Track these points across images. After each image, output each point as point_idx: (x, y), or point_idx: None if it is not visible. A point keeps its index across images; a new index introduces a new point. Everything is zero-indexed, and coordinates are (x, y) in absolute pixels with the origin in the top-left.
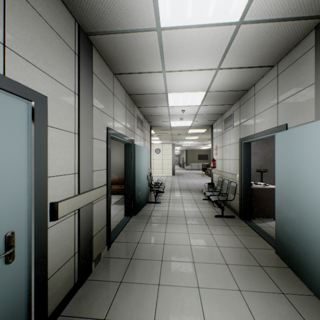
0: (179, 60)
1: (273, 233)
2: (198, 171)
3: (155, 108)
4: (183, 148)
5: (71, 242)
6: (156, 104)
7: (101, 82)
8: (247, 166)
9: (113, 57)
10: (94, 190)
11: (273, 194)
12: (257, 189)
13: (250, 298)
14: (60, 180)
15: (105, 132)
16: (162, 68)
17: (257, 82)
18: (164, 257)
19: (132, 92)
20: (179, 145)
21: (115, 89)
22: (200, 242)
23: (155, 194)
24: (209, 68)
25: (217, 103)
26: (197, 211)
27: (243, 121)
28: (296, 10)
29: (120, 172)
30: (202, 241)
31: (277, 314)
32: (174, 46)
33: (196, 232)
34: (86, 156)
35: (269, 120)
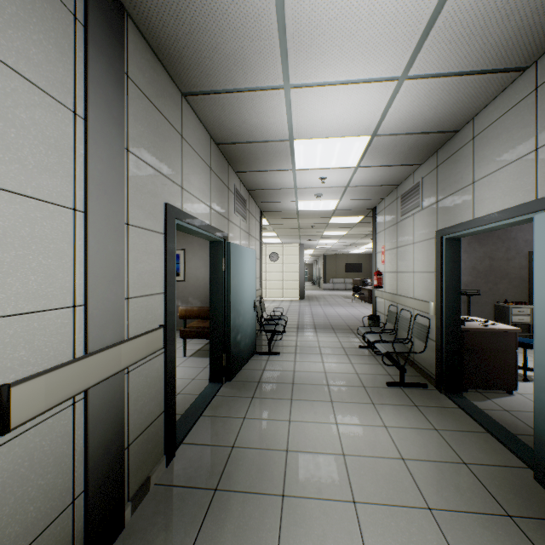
0: (320, 55)
1: (515, 426)
2: (345, 292)
3: (269, 173)
4: (318, 252)
5: (63, 475)
6: (271, 165)
7: (150, 105)
8: (454, 285)
9: (176, 49)
10: (129, 341)
11: (505, 342)
12: (473, 332)
13: None
14: (23, 326)
15: (161, 213)
16: (284, 78)
17: (480, 111)
18: (287, 487)
19: (223, 137)
20: (312, 246)
21: (187, 127)
22: (364, 447)
23: (270, 338)
24: (383, 76)
25: (390, 162)
26: (350, 372)
27: (444, 196)
28: None
29: (205, 295)
30: (367, 444)
31: None
32: (310, 14)
33: (352, 421)
34: (107, 264)
35: (513, 187)
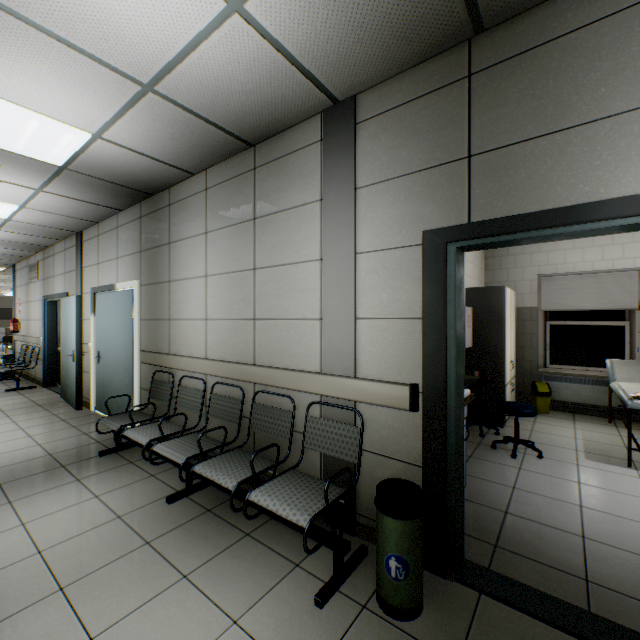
0: None
1: None
2: None
3: None
4: None
5: None
6: None
7: None
8: (53, 327)
9: None
10: None
11: None
12: None
13: (17, 416)
14: None
15: None
16: None
17: (56, 244)
18: None
19: None
20: None
21: None
22: None
23: None
24: None
25: (12, 248)
26: None
27: (47, 277)
28: (54, 226)
29: None
30: None
31: (34, 415)
32: None
33: None
34: None
35: (62, 285)
